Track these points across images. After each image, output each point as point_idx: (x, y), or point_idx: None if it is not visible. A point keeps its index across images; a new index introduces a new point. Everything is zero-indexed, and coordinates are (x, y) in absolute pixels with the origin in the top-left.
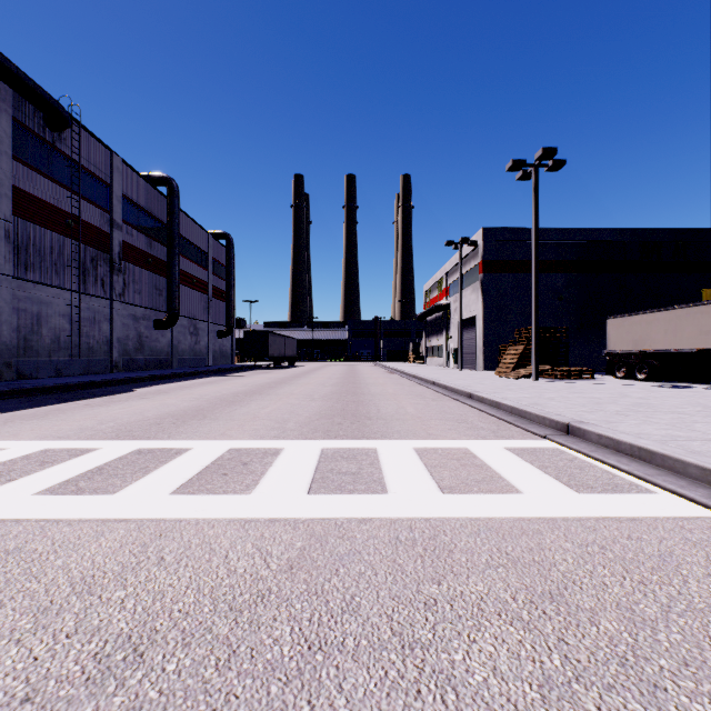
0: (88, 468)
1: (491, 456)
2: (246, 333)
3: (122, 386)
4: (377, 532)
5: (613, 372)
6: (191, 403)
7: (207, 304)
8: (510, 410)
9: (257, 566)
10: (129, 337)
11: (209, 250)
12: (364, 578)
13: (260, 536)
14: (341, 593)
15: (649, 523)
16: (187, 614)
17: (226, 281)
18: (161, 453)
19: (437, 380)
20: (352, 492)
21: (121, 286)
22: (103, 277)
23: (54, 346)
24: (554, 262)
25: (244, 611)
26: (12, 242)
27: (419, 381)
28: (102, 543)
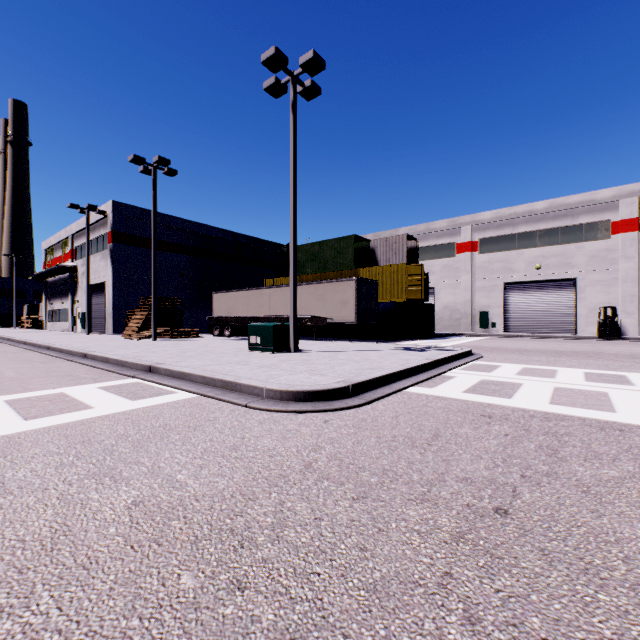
0: None
1: (83, 393)
2: None
3: None
4: None
5: (213, 332)
6: None
7: None
8: (117, 363)
9: None
10: None
11: None
12: None
13: None
14: None
15: (162, 405)
16: None
17: None
18: None
19: (53, 344)
20: None
21: None
22: None
23: None
24: (178, 245)
25: None
26: None
27: (30, 347)
28: None
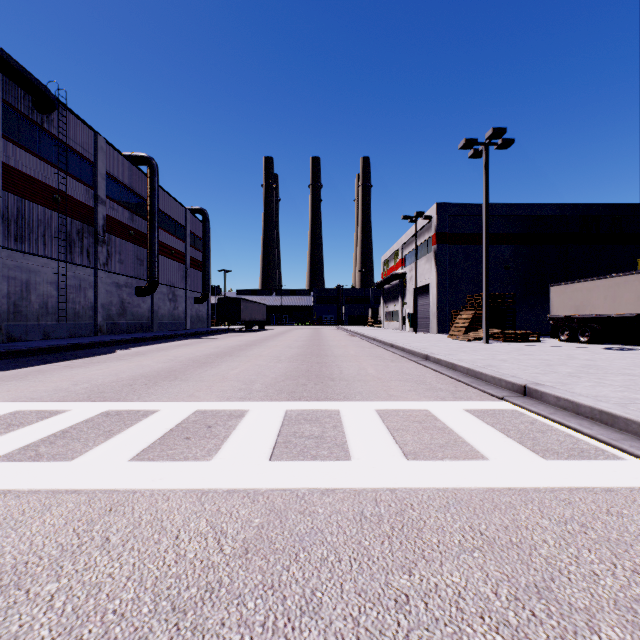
0: (52, 431)
1: (452, 418)
2: (220, 300)
3: (104, 348)
4: (340, 506)
5: (557, 335)
6: (165, 365)
7: (184, 273)
8: (466, 371)
9: (209, 549)
10: (112, 303)
11: (186, 224)
12: (327, 565)
13: (216, 510)
14: (300, 587)
15: (626, 495)
16: (122, 617)
17: (202, 252)
18: (128, 415)
19: (395, 342)
20: (315, 458)
21: (105, 256)
22: (88, 248)
23: (43, 311)
24: (502, 235)
25: (189, 612)
26: (3, 215)
27: (378, 343)
28: (46, 520)
